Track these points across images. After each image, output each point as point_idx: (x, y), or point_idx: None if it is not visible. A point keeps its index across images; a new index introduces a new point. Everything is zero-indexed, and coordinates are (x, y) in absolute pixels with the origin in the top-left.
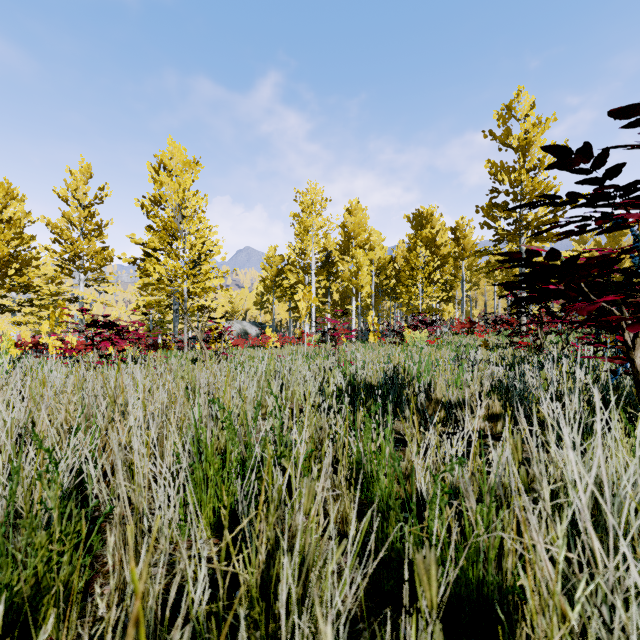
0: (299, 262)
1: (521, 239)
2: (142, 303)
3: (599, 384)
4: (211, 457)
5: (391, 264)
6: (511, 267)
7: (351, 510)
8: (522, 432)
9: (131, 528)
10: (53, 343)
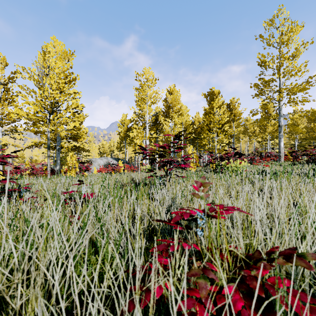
0: (139, 122)
1: (280, 103)
2: (31, 144)
3: None
4: None
5: (191, 126)
6: None
7: None
8: None
9: None
10: None
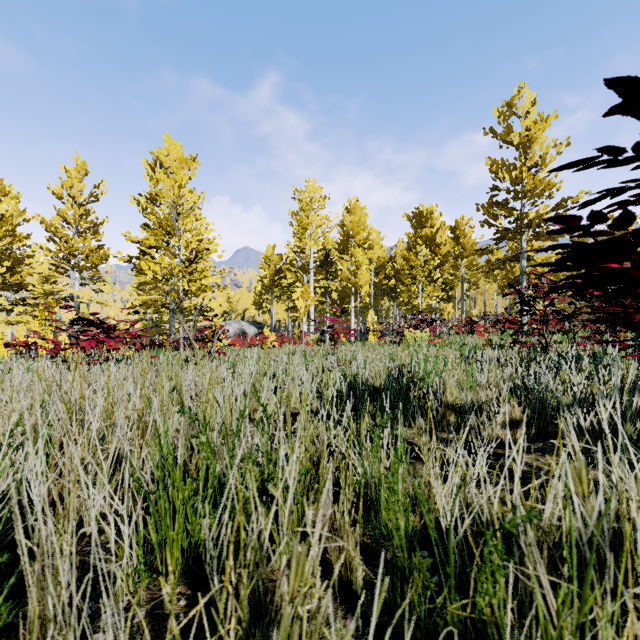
0: (297, 261)
1: (522, 237)
2: (138, 302)
3: (627, 386)
4: (179, 482)
5: (390, 263)
6: (541, 250)
7: (357, 553)
8: (571, 450)
9: (34, 609)
10: (43, 343)
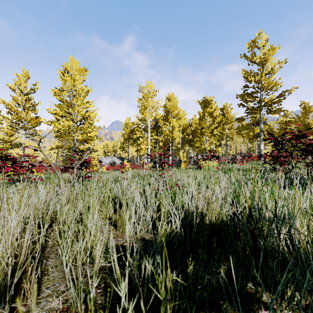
0: (142, 125)
1: (261, 112)
2: (54, 146)
3: None
4: None
5: (189, 127)
6: None
7: None
8: None
9: None
10: None
